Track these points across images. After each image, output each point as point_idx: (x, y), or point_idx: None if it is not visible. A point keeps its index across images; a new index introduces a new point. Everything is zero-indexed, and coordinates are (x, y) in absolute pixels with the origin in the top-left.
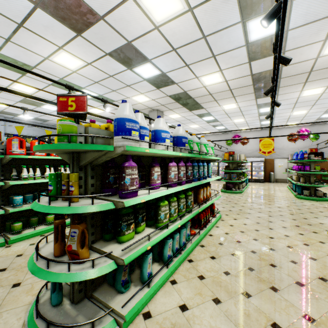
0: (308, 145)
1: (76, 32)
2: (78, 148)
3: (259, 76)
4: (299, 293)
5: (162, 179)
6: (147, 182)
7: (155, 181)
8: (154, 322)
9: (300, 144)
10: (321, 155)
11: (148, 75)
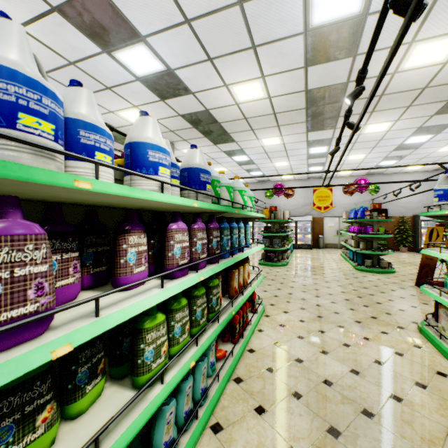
0: (363, 201)
1: None
2: None
3: (316, 95)
4: None
5: (153, 259)
6: None
7: (130, 268)
8: None
9: (353, 199)
10: (385, 212)
11: (144, 71)
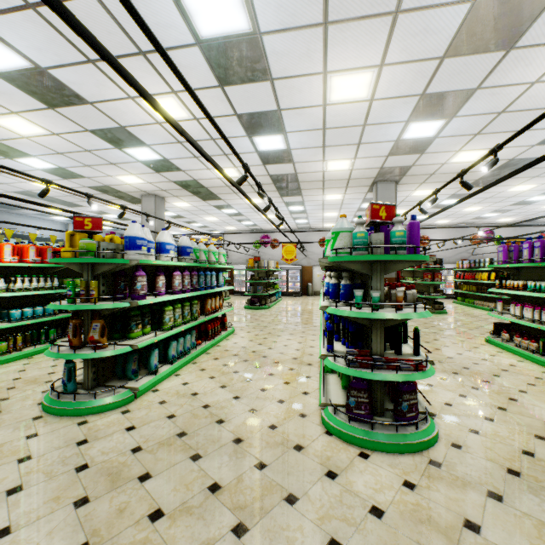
0: None
1: (48, 105)
2: (104, 262)
3: (278, 177)
4: (273, 366)
5: (166, 287)
6: (150, 291)
7: (160, 288)
8: (162, 392)
9: None
10: None
11: (145, 158)
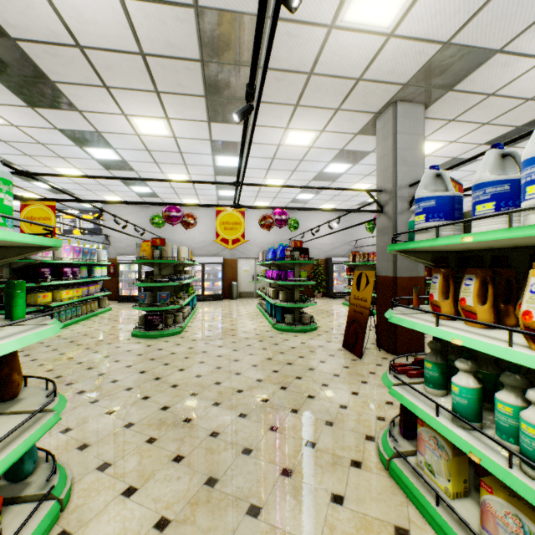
0: (280, 240)
1: None
2: None
3: (216, 30)
4: None
5: None
6: None
7: None
8: None
9: (271, 237)
10: (307, 252)
11: None
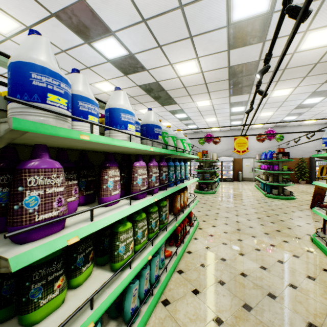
0: (271, 146)
1: None
2: None
3: (236, 69)
4: None
5: (123, 186)
6: None
7: (109, 192)
8: None
9: (264, 144)
10: (288, 154)
11: (113, 55)
